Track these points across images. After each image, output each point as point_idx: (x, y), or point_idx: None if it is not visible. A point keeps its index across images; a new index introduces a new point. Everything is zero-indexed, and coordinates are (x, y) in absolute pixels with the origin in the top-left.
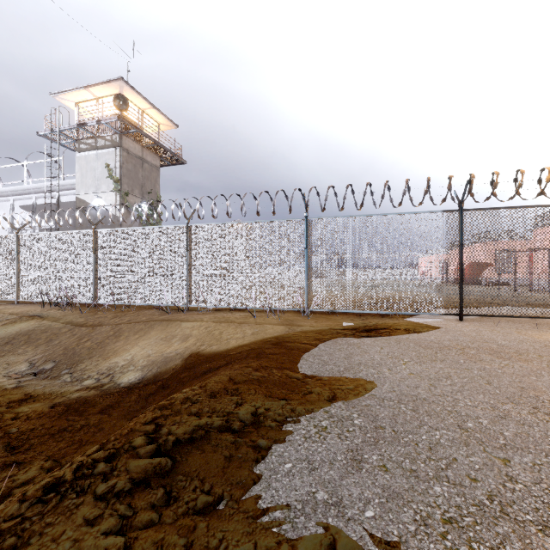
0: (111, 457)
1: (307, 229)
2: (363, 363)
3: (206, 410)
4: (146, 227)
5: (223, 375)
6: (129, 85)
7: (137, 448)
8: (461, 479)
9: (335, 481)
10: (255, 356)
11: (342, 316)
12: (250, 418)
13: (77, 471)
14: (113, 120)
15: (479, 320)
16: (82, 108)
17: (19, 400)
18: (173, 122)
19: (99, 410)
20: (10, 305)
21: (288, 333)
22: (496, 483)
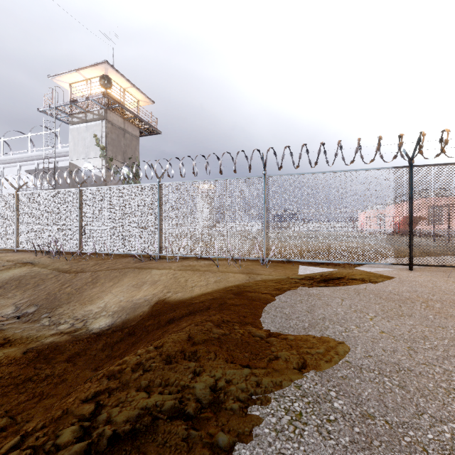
0: None
1: (265, 186)
2: (327, 317)
3: (158, 382)
4: (123, 185)
5: (182, 332)
6: (112, 67)
7: (62, 448)
8: None
9: None
10: (217, 306)
11: (297, 265)
12: (208, 396)
13: None
14: (99, 97)
15: (428, 270)
16: (75, 88)
17: None
18: (150, 99)
19: (66, 358)
20: (10, 253)
21: (248, 281)
22: None
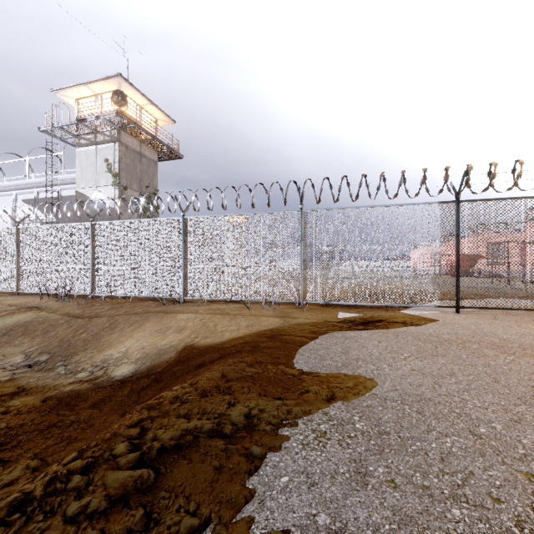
0: (88, 468)
1: (302, 221)
2: (361, 358)
3: (196, 411)
4: (142, 219)
5: (215, 372)
6: (127, 81)
7: (118, 456)
8: (482, 498)
9: (338, 500)
10: (250, 349)
11: (337, 308)
12: (243, 421)
13: (49, 485)
14: (111, 116)
15: (476, 313)
16: (82, 105)
17: (11, 394)
18: (170, 118)
19: (90, 404)
20: (10, 296)
21: (283, 325)
22: (522, 504)
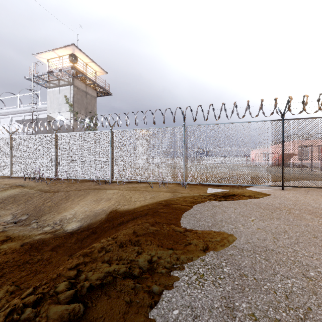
0: (38, 302)
1: (184, 132)
2: (224, 220)
3: (115, 258)
4: (86, 132)
5: (129, 229)
6: (78, 48)
7: (60, 293)
8: None
9: None
10: (152, 214)
11: (206, 187)
12: (147, 266)
13: (8, 316)
14: (68, 69)
15: (294, 190)
16: (51, 63)
17: (2, 240)
18: (104, 70)
19: (50, 248)
20: (6, 179)
21: (173, 197)
22: None
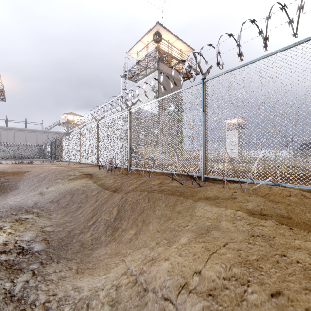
0: None
1: None
2: None
3: None
4: (163, 97)
5: None
6: (162, 26)
7: None
8: None
9: None
10: None
11: None
12: None
13: None
14: (153, 51)
15: None
16: (140, 56)
17: None
18: (190, 47)
19: None
20: (92, 167)
21: None
22: None
